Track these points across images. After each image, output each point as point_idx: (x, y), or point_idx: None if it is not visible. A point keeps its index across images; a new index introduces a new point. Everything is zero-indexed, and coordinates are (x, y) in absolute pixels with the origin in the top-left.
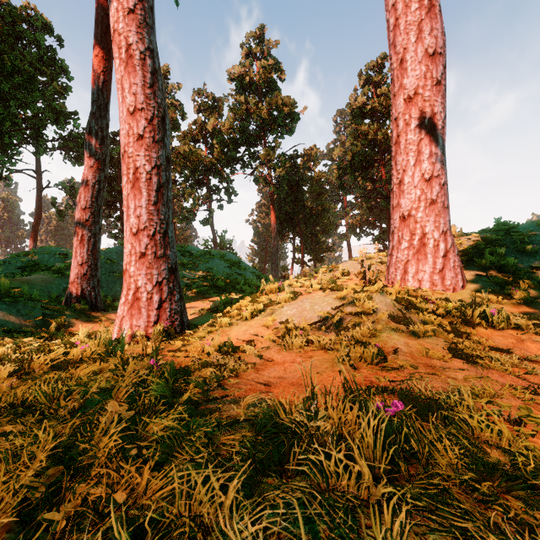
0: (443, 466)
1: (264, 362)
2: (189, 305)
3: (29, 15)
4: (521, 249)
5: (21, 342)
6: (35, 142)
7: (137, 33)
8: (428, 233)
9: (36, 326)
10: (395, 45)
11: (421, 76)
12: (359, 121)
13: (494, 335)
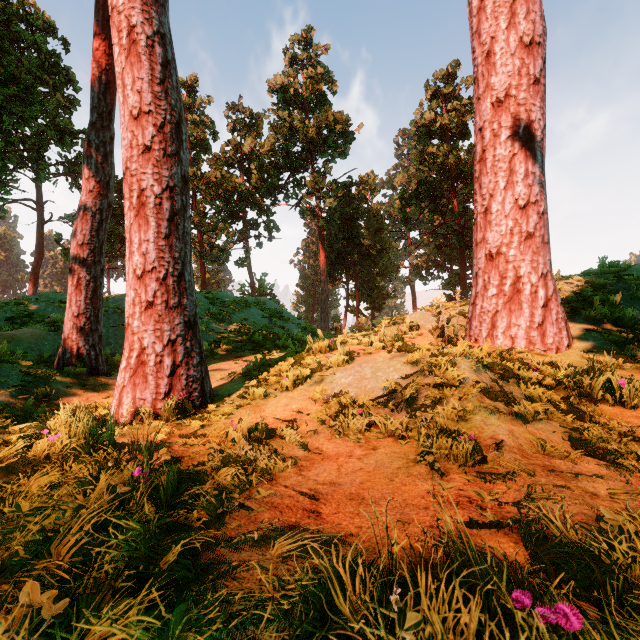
0: None
1: (310, 455)
2: (217, 367)
3: (28, 13)
4: (638, 296)
5: None
6: (35, 165)
7: (143, 11)
8: (523, 276)
9: (11, 399)
10: (479, 33)
11: (514, 72)
12: (426, 142)
13: (626, 416)
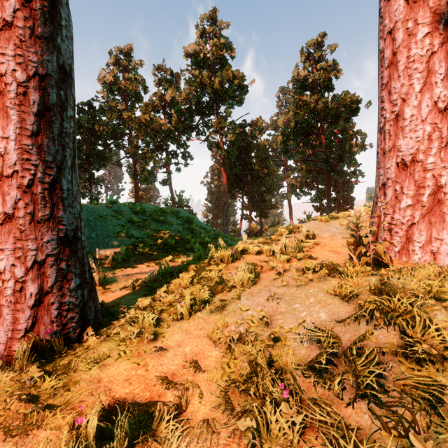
0: None
1: None
2: (129, 271)
3: None
4: None
5: None
6: None
7: None
8: (444, 185)
9: None
10: None
11: None
12: (301, 93)
13: None
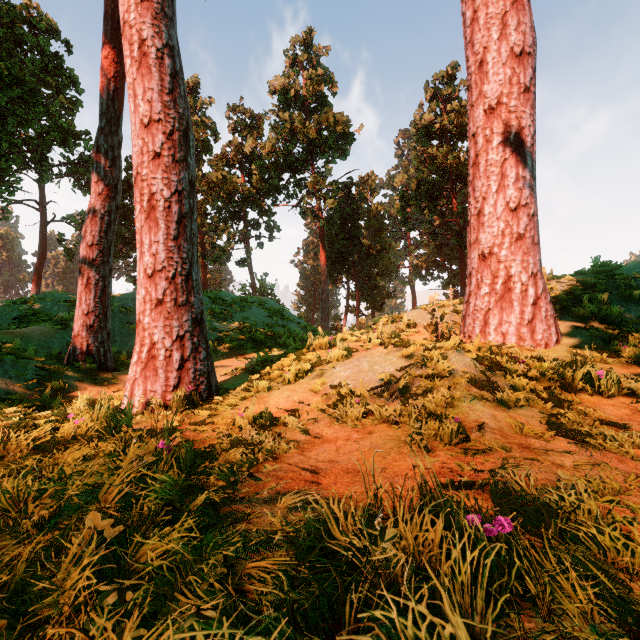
0: (571, 614)
1: (311, 439)
2: (220, 364)
3: (31, 15)
4: (626, 295)
5: (2, 413)
6: (38, 167)
7: (153, 25)
8: (514, 275)
9: (27, 391)
10: (473, 43)
11: (505, 81)
12: (426, 143)
13: (603, 404)
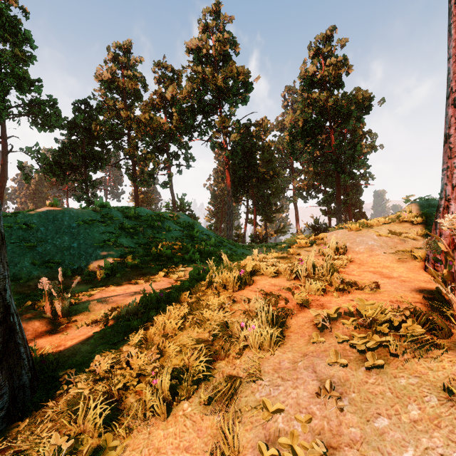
0: None
1: None
2: (110, 291)
3: None
4: None
5: None
6: None
7: None
8: None
9: None
10: None
11: None
12: (309, 91)
13: None
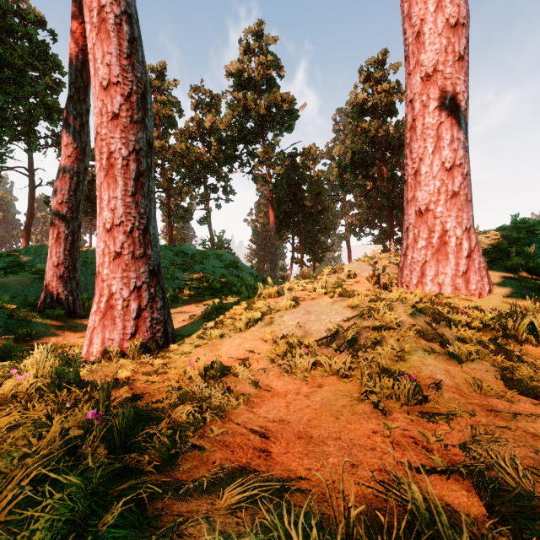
0: None
1: (260, 392)
2: (180, 310)
3: (21, 8)
4: None
5: None
6: (27, 138)
7: None
8: (449, 230)
9: None
10: (410, 16)
11: (441, 50)
12: (360, 119)
13: None
